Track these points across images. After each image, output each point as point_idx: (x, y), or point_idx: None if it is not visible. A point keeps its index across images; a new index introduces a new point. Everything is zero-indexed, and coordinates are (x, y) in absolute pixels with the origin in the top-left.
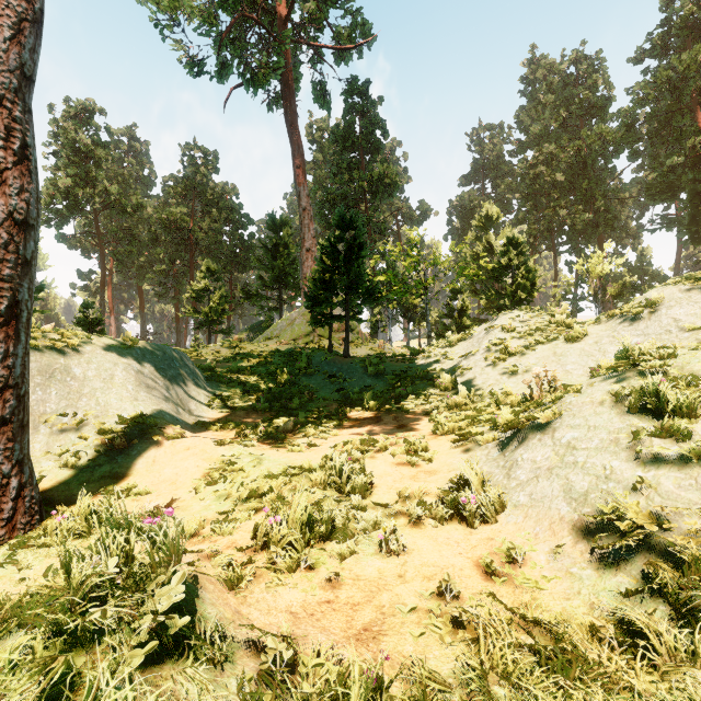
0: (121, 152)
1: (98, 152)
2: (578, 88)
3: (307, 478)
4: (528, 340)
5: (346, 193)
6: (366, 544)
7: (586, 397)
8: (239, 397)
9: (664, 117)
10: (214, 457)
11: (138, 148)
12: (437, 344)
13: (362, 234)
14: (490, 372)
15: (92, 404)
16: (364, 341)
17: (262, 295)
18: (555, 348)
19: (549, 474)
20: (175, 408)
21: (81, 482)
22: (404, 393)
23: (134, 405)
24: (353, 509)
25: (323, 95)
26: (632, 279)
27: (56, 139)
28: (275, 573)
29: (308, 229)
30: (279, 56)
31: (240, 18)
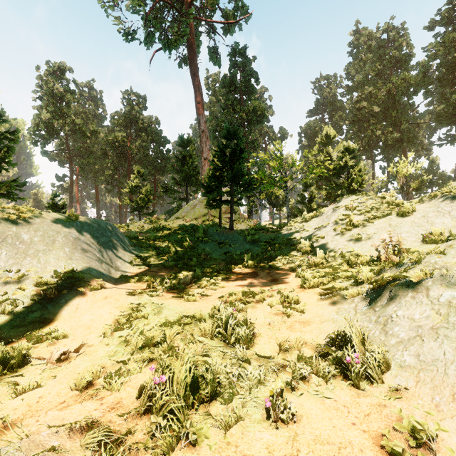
0: (84, 98)
1: (67, 97)
2: (389, 48)
3: (197, 326)
4: (367, 215)
5: (231, 121)
6: (252, 406)
7: (452, 257)
8: (154, 257)
9: (449, 66)
10: (124, 305)
11: (95, 95)
12: (296, 220)
13: (242, 143)
14: (339, 240)
15: (34, 262)
16: (243, 220)
17: (174, 189)
18: (390, 221)
19: (435, 335)
20: (104, 265)
21: (13, 326)
22: (274, 255)
23: (68, 263)
24: (237, 361)
25: (215, 56)
26: (428, 177)
27: (41, 88)
28: (152, 451)
29: (205, 144)
30: (186, 27)
31: (160, 5)
